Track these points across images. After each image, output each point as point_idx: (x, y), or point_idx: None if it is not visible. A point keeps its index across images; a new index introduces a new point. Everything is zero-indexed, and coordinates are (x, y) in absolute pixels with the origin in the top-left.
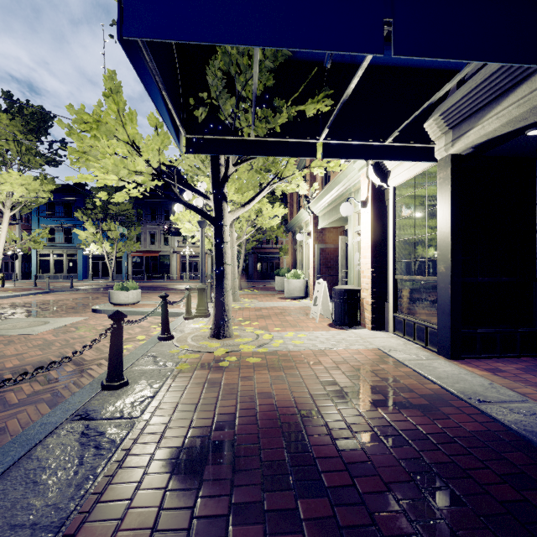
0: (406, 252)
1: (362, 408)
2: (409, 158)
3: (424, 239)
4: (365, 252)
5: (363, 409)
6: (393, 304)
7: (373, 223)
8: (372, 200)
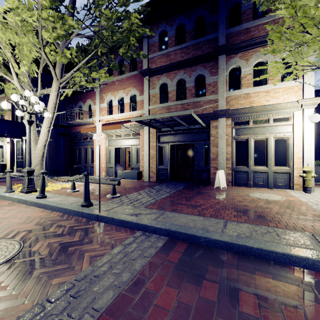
0: (19, 155)
1: (3, 176)
2: (17, 138)
3: (22, 153)
4: (8, 154)
5: (3, 176)
6: (16, 166)
7: (11, 147)
8: (10, 142)
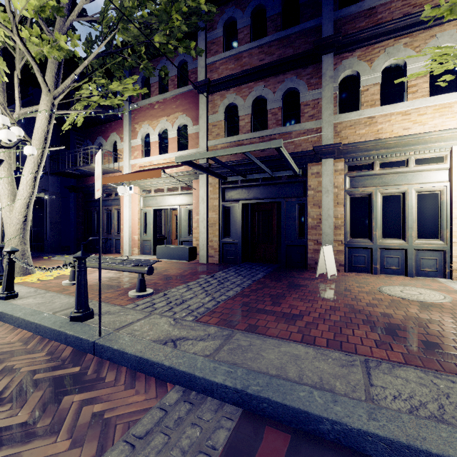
0: None
1: None
2: None
3: None
4: None
5: None
6: (1, 239)
7: None
8: None
